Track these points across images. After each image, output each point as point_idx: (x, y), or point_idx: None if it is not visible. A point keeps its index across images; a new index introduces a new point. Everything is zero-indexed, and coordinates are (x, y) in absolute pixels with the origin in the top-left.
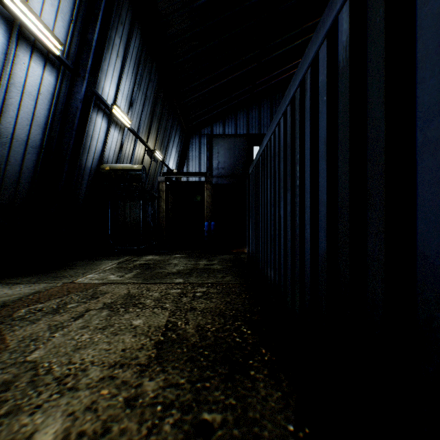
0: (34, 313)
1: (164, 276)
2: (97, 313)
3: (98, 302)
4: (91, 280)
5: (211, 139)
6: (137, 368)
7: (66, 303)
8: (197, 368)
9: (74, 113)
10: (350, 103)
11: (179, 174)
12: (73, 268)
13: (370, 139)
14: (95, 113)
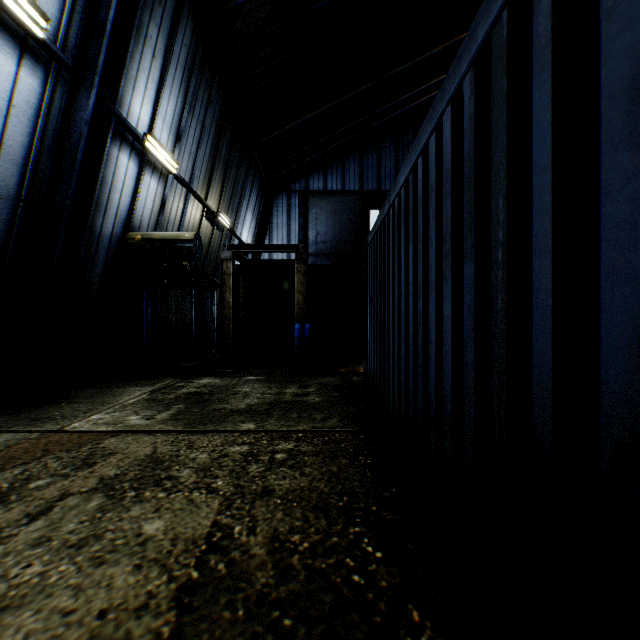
0: None
1: (223, 418)
2: (81, 503)
3: (92, 474)
4: (95, 425)
5: (306, 198)
6: None
7: (30, 477)
8: None
9: (76, 142)
10: None
11: (254, 247)
12: (73, 401)
13: None
14: (117, 148)
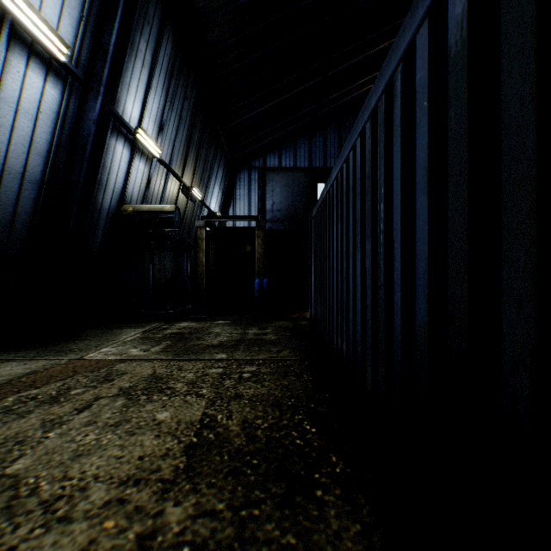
0: (24, 402)
1: (202, 350)
2: (110, 403)
3: (113, 386)
4: (105, 355)
5: (264, 173)
6: (158, 486)
7: (69, 388)
8: (242, 486)
9: (86, 137)
10: (470, 105)
11: (222, 217)
12: (84, 339)
13: (507, 156)
14: (115, 139)
